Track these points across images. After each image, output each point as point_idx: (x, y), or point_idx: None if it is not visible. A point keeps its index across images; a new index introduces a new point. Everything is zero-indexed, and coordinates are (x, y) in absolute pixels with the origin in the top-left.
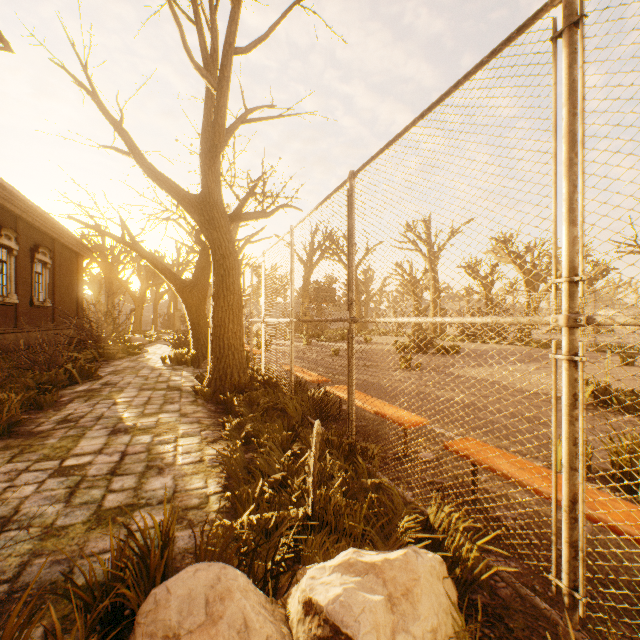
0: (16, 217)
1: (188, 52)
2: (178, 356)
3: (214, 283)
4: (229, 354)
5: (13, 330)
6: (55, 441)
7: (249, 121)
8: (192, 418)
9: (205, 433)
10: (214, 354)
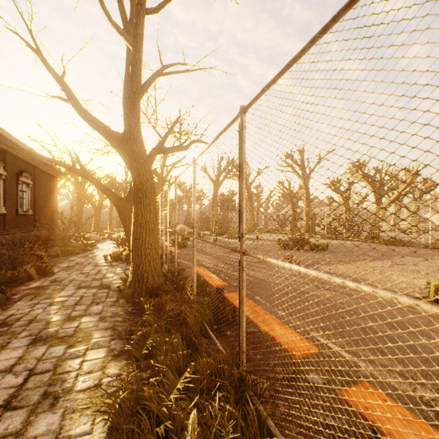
0: (4, 151)
1: (105, 11)
2: (115, 255)
3: (134, 204)
4: (146, 261)
5: (1, 233)
6: None
7: (164, 74)
8: (108, 322)
9: (114, 343)
10: (134, 261)
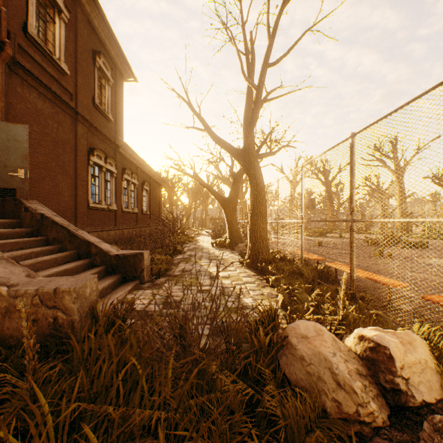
0: (136, 167)
1: (243, 73)
2: (221, 242)
3: (251, 199)
4: (260, 241)
5: (136, 226)
6: (187, 279)
7: (269, 100)
8: (246, 275)
9: (257, 282)
10: (251, 241)
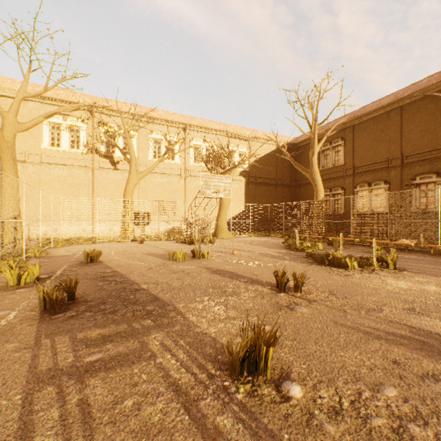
0: None
1: None
2: None
3: None
4: None
5: None
6: None
7: None
8: None
9: None
10: None
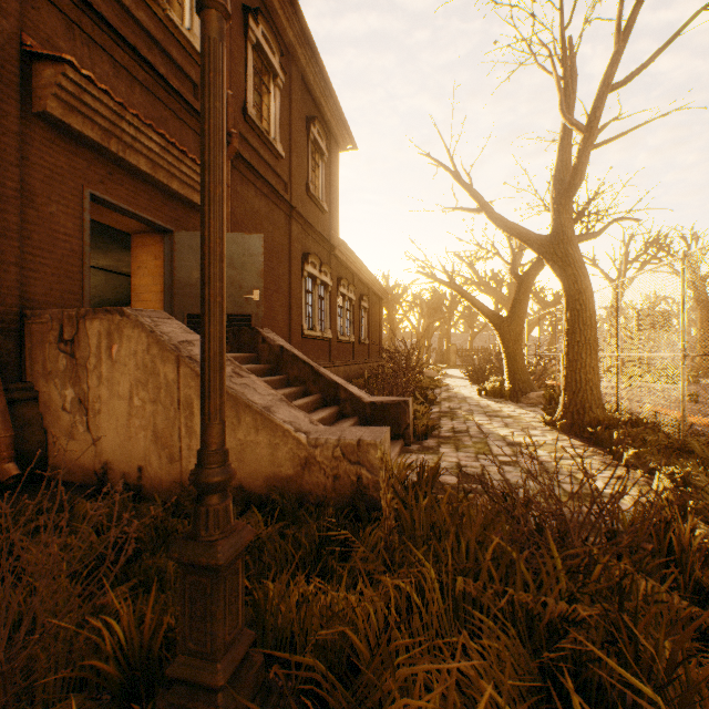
0: (353, 275)
1: (562, 111)
2: (495, 389)
3: (567, 318)
4: (586, 389)
5: (353, 362)
6: (471, 444)
7: (599, 145)
8: (568, 444)
9: (597, 458)
10: (568, 388)
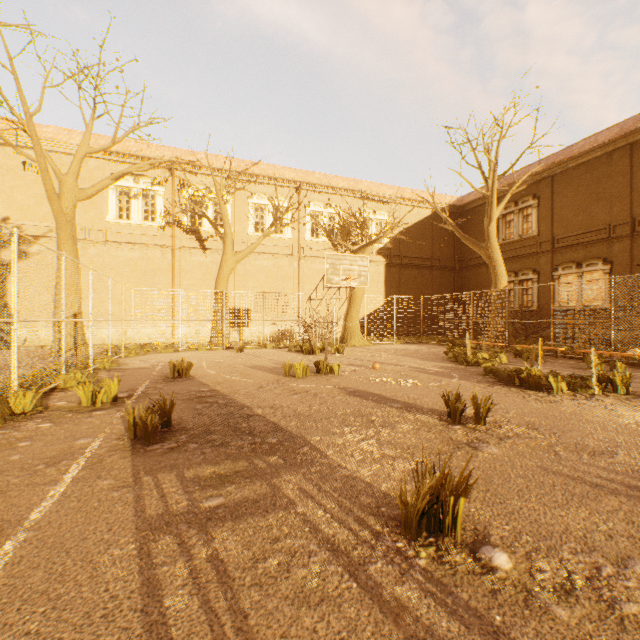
0: None
1: None
2: None
3: None
4: None
5: None
6: None
7: None
8: None
9: None
10: None
